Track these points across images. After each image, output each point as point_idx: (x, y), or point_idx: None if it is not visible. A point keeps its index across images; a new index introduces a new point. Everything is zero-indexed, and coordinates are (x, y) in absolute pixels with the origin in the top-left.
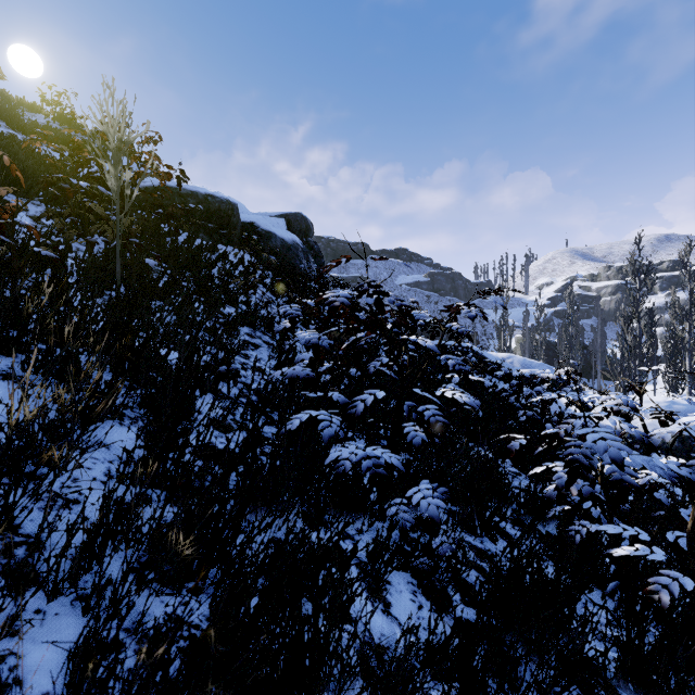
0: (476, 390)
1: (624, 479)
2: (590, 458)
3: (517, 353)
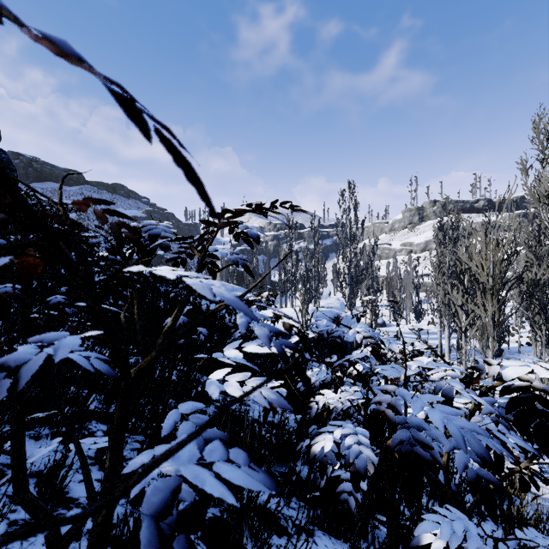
0: (196, 315)
1: (480, 474)
2: (429, 446)
3: (217, 279)
